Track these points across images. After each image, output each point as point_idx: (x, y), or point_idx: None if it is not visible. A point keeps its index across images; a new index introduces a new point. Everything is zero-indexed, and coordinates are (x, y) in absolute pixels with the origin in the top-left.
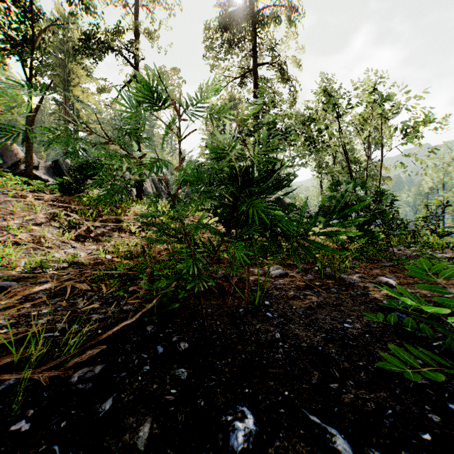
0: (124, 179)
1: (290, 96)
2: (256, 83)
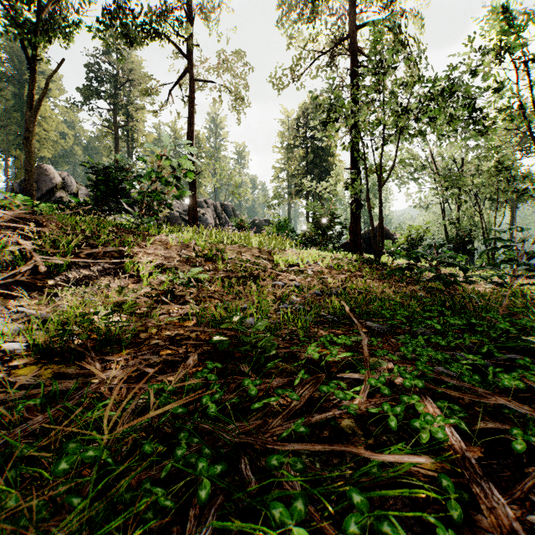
0: (153, 193)
1: (408, 67)
2: (354, 55)
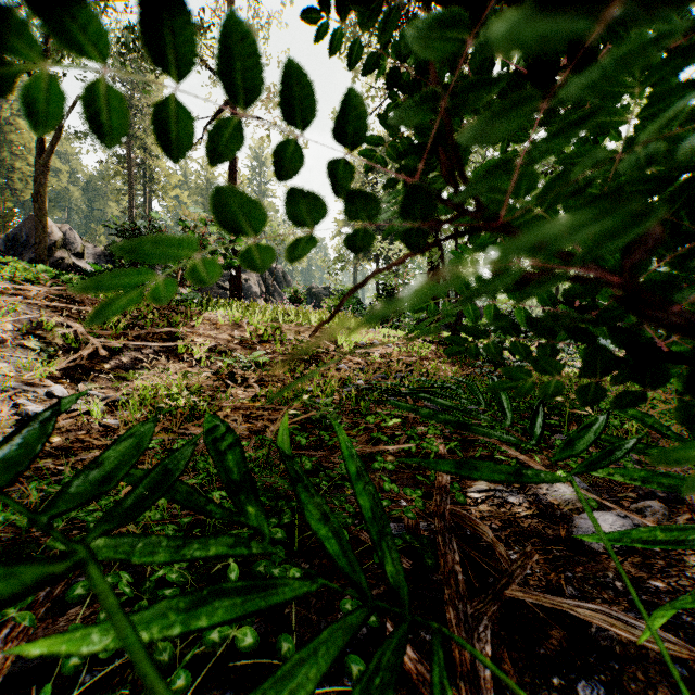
0: None
1: None
2: None
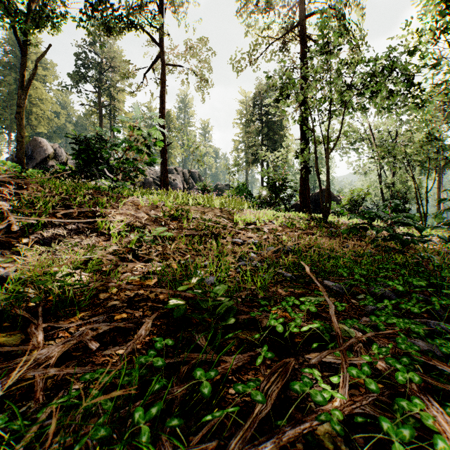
0: (127, 160)
1: (351, 50)
2: (303, 41)
